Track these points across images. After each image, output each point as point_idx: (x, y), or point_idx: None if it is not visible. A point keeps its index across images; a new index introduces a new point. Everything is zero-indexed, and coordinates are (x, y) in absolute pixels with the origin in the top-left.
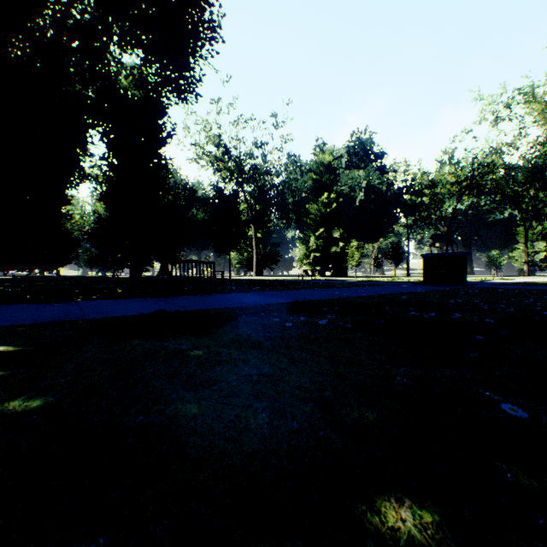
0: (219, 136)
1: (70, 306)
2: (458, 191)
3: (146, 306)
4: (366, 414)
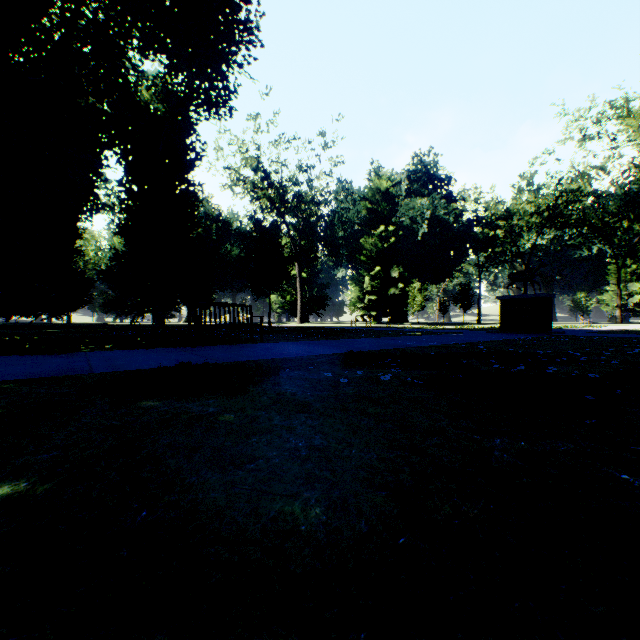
0: (257, 158)
1: (75, 357)
2: (538, 223)
3: (168, 357)
4: (462, 508)
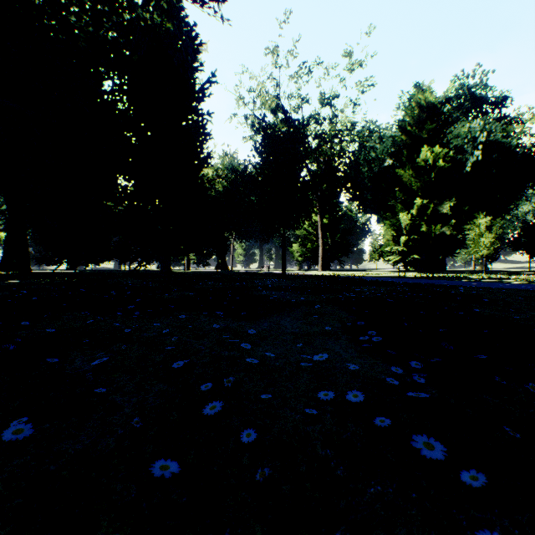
0: (275, 96)
1: None
2: None
3: None
4: None
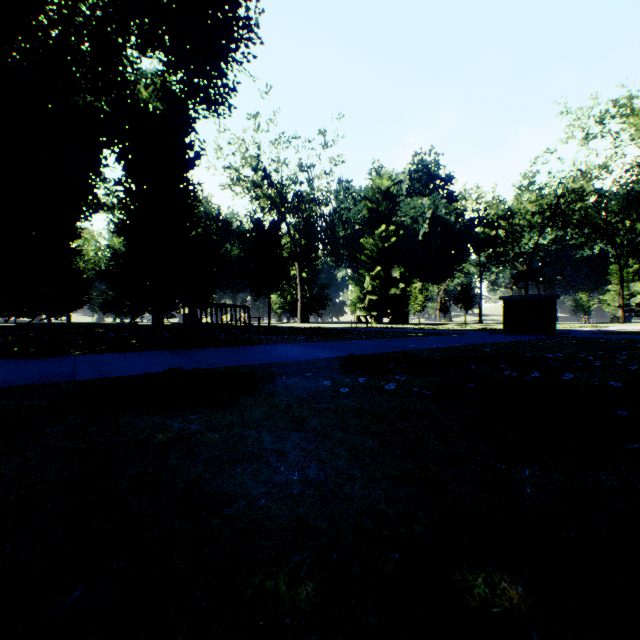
0: (257, 157)
1: (62, 362)
2: (540, 223)
3: (159, 362)
4: (501, 584)
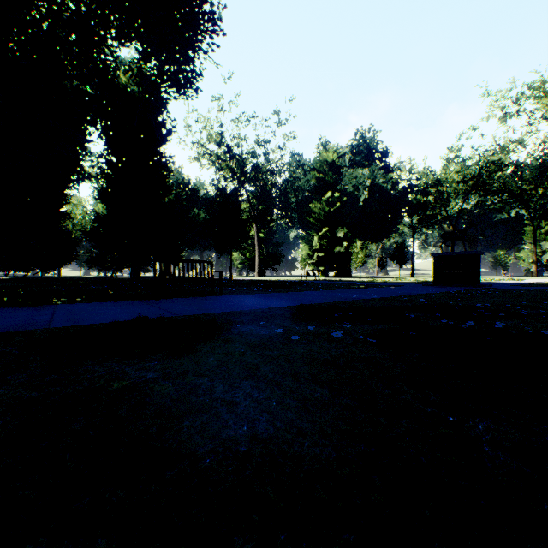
0: (220, 134)
1: (43, 310)
2: (464, 190)
3: (130, 310)
4: None
